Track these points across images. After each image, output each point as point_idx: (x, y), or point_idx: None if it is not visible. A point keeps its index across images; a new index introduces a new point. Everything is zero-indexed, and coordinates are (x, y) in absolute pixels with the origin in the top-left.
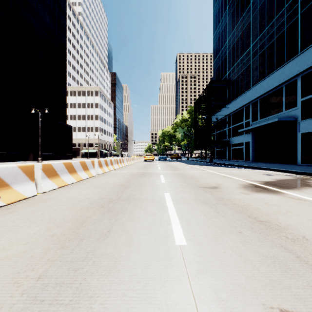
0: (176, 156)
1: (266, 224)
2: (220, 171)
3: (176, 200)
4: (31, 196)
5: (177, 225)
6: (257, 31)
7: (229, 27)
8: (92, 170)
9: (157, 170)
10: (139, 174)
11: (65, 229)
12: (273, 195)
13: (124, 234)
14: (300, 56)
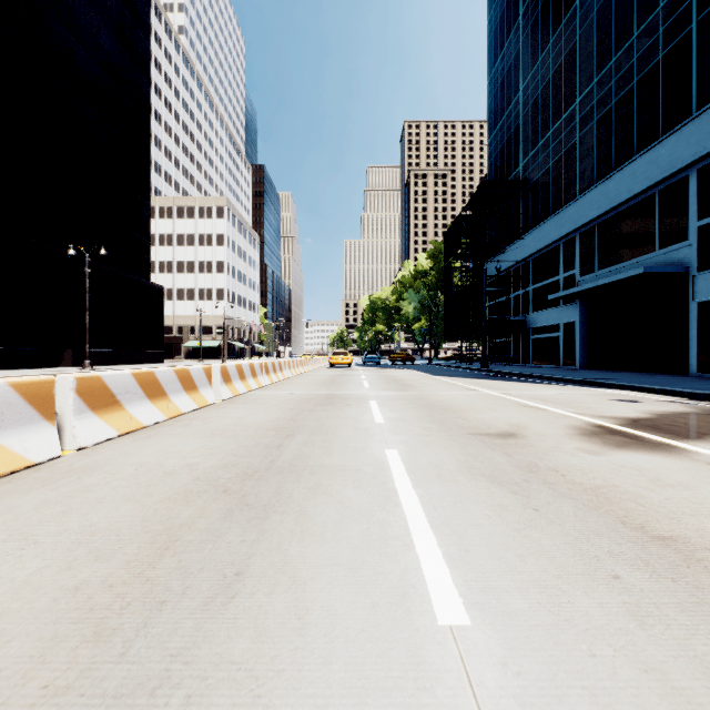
0: (402, 356)
1: (679, 547)
2: (510, 391)
3: (417, 471)
4: (47, 459)
5: (431, 554)
6: (591, 66)
7: (525, 57)
8: (206, 390)
9: (362, 389)
10: (318, 399)
11: (117, 565)
12: (662, 456)
13: (284, 585)
14: (696, 121)
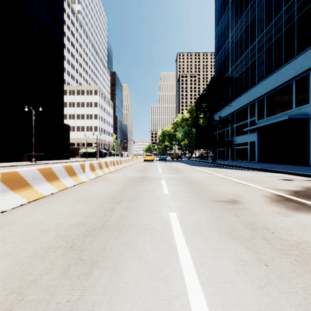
0: (176, 156)
1: None
2: (228, 174)
3: (187, 229)
4: None
5: None
6: (263, 25)
7: (232, 21)
8: (81, 175)
9: (158, 173)
10: (137, 179)
11: None
12: None
13: None
14: None
